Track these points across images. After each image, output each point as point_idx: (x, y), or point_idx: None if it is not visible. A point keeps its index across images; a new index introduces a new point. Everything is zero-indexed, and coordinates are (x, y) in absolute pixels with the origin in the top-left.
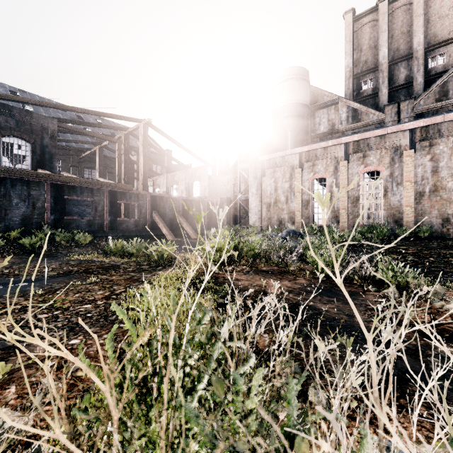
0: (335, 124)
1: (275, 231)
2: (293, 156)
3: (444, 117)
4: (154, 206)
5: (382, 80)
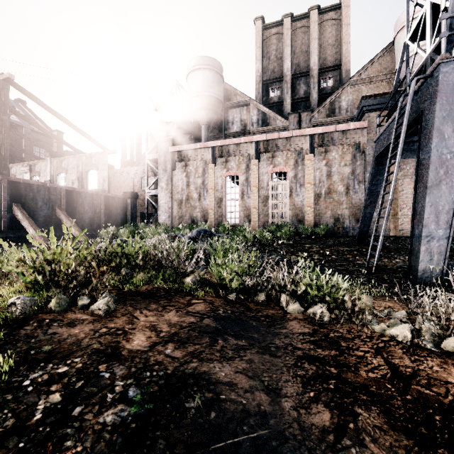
0: (247, 125)
1: (186, 230)
2: (206, 149)
3: (335, 127)
4: (16, 196)
5: (286, 90)
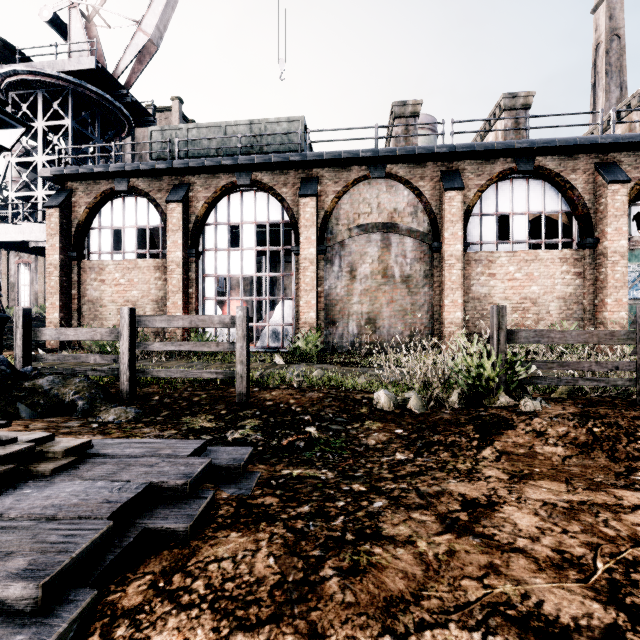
0: None
1: None
2: None
3: None
4: None
5: None
